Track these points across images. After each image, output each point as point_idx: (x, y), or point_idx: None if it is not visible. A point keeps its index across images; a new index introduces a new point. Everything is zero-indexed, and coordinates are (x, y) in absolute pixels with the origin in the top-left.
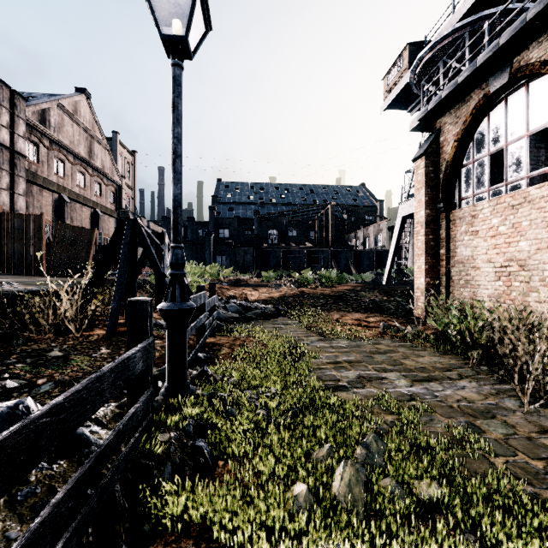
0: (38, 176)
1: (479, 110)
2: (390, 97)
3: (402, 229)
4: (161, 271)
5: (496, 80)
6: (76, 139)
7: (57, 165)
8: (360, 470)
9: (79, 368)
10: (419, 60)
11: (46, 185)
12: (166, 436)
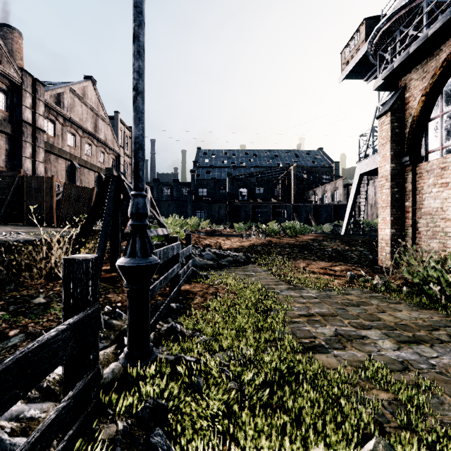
0: (54, 147)
1: (450, 61)
2: (348, 68)
3: (359, 185)
4: None
5: None
6: (84, 117)
7: (70, 138)
8: None
9: (55, 317)
10: (376, 31)
11: (61, 154)
12: (112, 430)
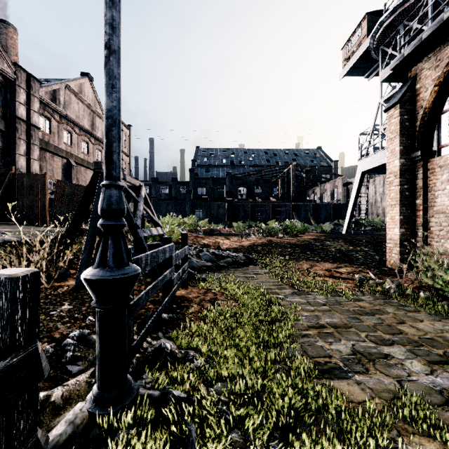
0: (50, 145)
1: None
2: (349, 64)
3: (360, 183)
4: (133, 222)
5: None
6: (81, 114)
7: (66, 136)
8: None
9: None
10: (379, 25)
11: (57, 152)
12: None
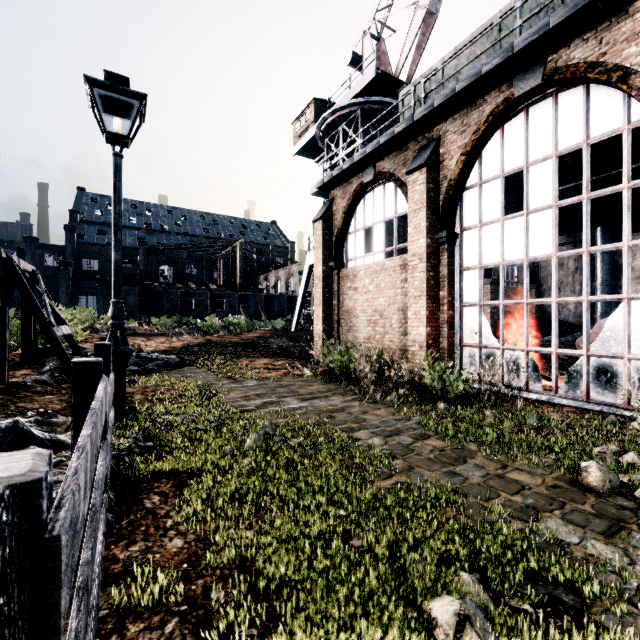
0: None
1: (358, 193)
2: (299, 144)
3: (309, 276)
4: (46, 319)
5: (367, 174)
6: None
7: None
8: (261, 435)
9: None
10: (323, 120)
11: None
12: (126, 440)
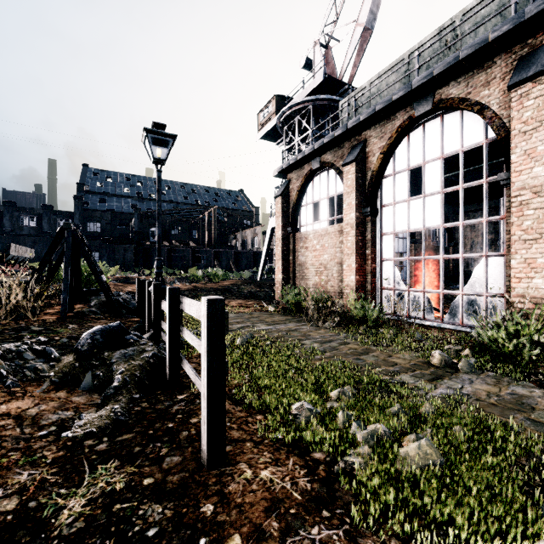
0: None
1: (308, 176)
2: (263, 131)
3: (271, 237)
4: (97, 270)
5: (315, 163)
6: None
7: None
8: (245, 339)
9: (70, 333)
10: (282, 113)
11: None
12: None
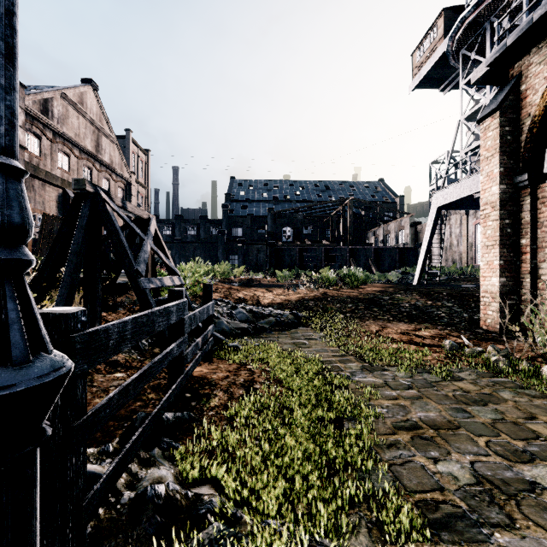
0: (39, 170)
1: None
2: (421, 73)
3: (436, 221)
4: (133, 268)
5: None
6: (82, 132)
7: (62, 159)
8: None
9: None
10: (460, 22)
11: (49, 179)
12: None
